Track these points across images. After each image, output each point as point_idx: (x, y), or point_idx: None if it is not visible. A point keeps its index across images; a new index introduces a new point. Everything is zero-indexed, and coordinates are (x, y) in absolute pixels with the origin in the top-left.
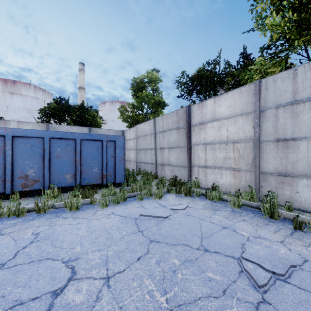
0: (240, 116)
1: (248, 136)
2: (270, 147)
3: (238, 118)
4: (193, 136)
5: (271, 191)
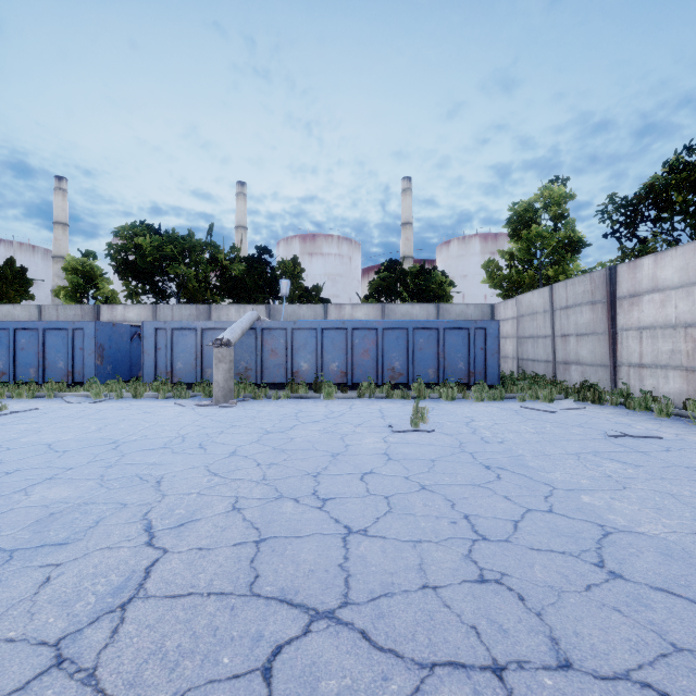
0: (695, 286)
1: None
2: None
3: (692, 289)
4: (619, 316)
5: None
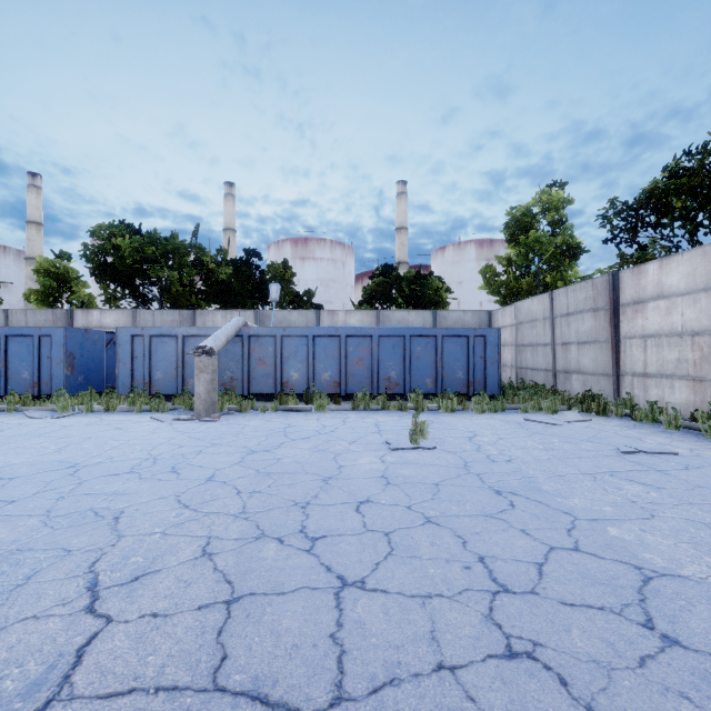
0: (704, 293)
1: None
2: None
3: (700, 296)
4: (622, 324)
5: None
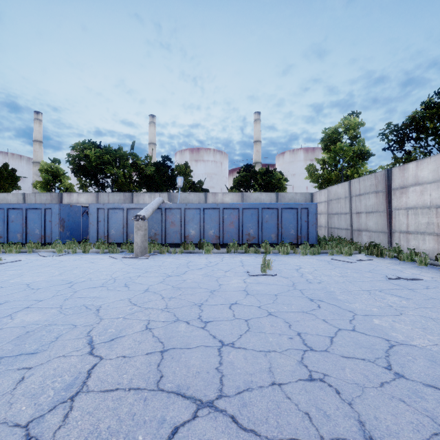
0: None
1: None
2: None
3: None
4: (393, 201)
5: None
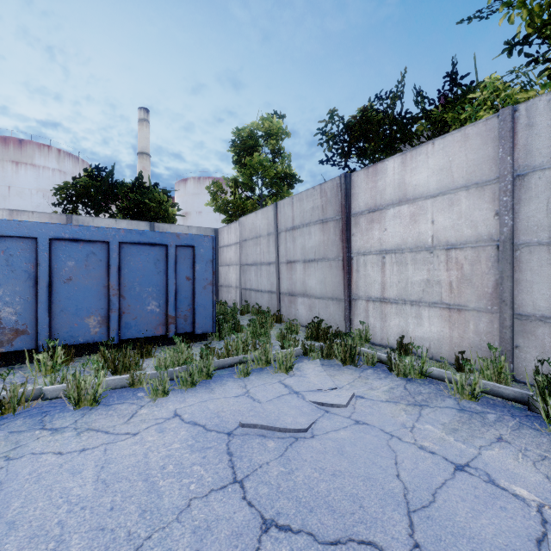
0: (464, 191)
1: (484, 234)
2: (541, 259)
3: (458, 196)
4: (355, 237)
5: (550, 361)
